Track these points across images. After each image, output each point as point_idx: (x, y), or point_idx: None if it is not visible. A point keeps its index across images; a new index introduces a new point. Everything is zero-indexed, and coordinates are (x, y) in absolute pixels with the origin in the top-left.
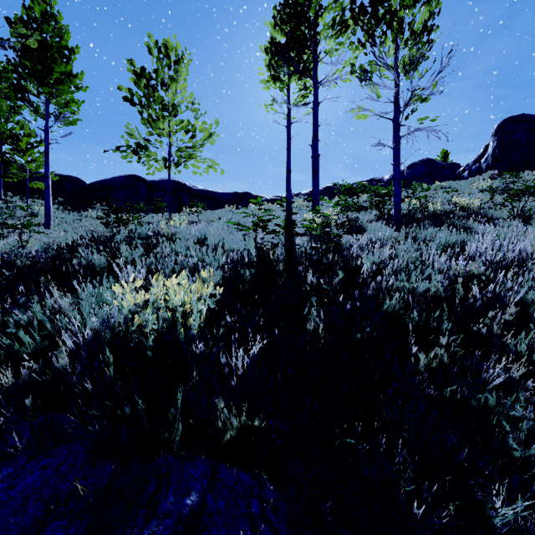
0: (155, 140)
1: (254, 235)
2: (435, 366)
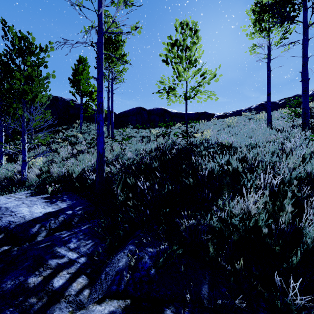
0: (177, 84)
1: (310, 144)
2: None
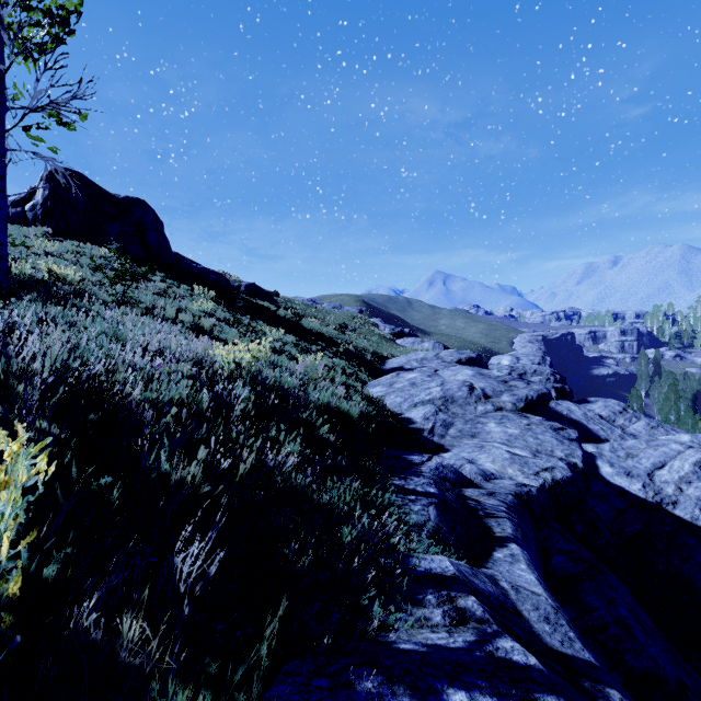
0: None
1: None
2: (247, 472)
